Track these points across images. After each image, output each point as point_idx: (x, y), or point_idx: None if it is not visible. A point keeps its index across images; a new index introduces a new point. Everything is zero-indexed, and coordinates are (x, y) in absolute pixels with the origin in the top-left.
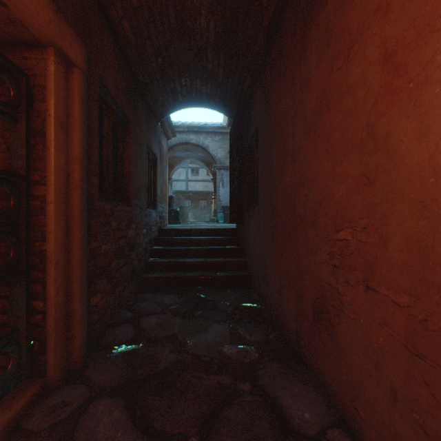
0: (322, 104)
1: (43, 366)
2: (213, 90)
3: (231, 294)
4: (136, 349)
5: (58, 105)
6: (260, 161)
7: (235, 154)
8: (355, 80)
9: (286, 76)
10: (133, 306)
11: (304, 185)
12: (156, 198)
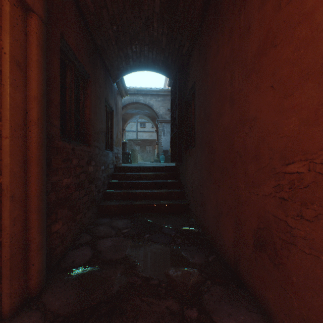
0: (266, 44)
1: None
2: (157, 56)
3: (172, 219)
4: (92, 272)
5: (14, 44)
6: (197, 110)
7: (175, 106)
8: (312, 5)
9: (224, 30)
10: (92, 230)
11: (244, 124)
12: (112, 142)
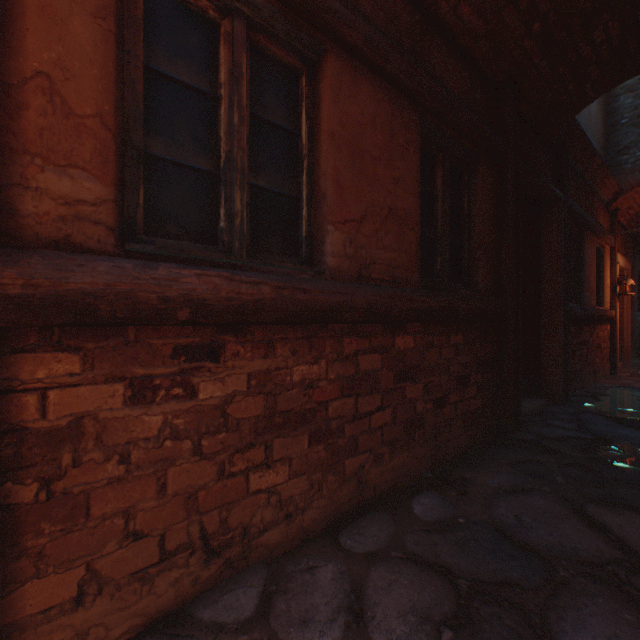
0: None
1: (620, 359)
2: None
3: None
4: None
5: None
6: None
7: None
8: None
9: None
10: (637, 361)
11: None
12: (639, 302)
